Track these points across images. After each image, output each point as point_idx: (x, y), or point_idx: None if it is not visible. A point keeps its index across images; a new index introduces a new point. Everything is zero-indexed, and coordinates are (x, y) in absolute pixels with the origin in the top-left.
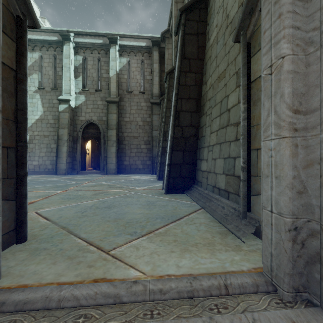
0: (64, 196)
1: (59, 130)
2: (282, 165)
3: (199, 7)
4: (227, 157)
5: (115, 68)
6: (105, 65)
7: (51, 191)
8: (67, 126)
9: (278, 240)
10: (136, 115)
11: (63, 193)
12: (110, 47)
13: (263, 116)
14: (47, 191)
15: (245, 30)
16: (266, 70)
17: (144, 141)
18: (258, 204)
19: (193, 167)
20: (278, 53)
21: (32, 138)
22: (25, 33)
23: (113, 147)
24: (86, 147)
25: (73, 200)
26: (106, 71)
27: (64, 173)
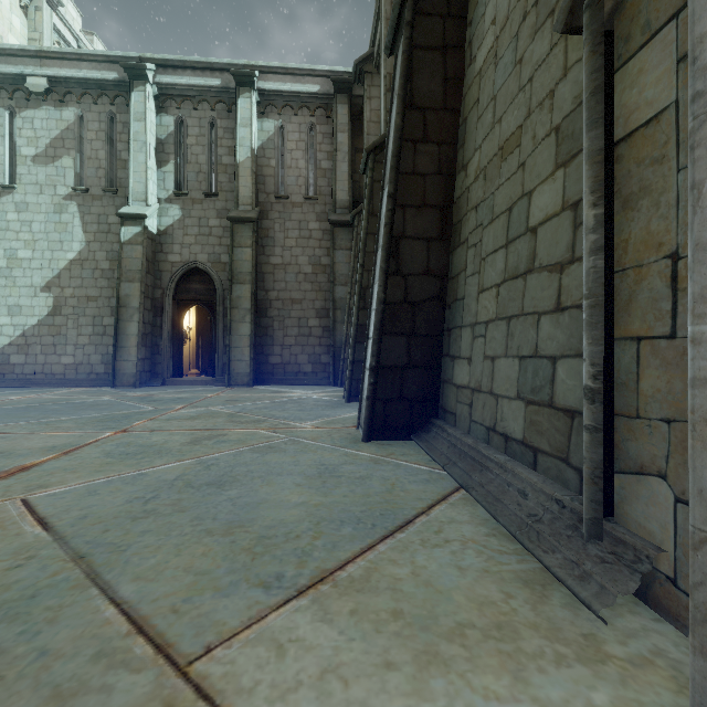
0: (115, 446)
1: (122, 286)
2: None
3: None
4: (531, 356)
5: (250, 143)
6: (226, 137)
7: (87, 433)
8: (140, 277)
9: None
10: (297, 251)
11: (114, 439)
12: (239, 96)
13: None
14: (78, 433)
15: None
16: None
17: (315, 310)
18: (640, 502)
19: (433, 375)
20: None
21: (60, 303)
22: None
23: (244, 323)
24: (185, 324)
25: (133, 459)
26: (228, 150)
27: (132, 384)
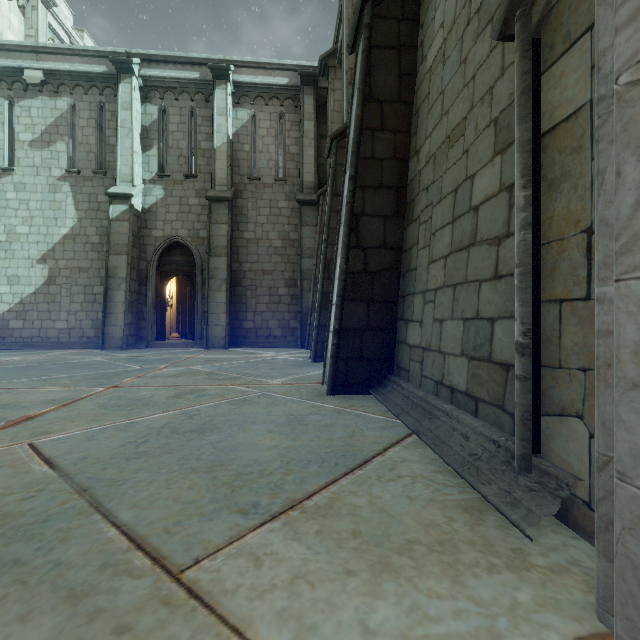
0: (108, 400)
1: (110, 258)
2: None
3: None
4: (473, 318)
5: (226, 130)
6: (204, 125)
7: (81, 388)
8: (127, 250)
9: None
10: (268, 227)
11: (106, 393)
12: (215, 87)
13: (617, 209)
14: (74, 388)
15: (528, 3)
16: (630, 70)
17: (284, 280)
18: (562, 439)
19: (389, 336)
20: None
21: (55, 274)
22: None
23: (220, 292)
24: (167, 292)
25: (124, 410)
26: (206, 136)
27: (119, 347)
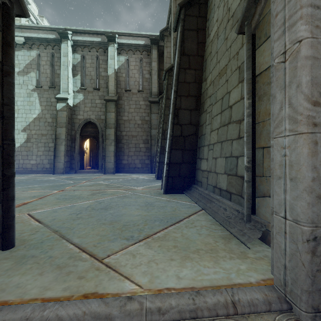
0: (60, 196)
1: (57, 129)
2: (299, 166)
3: (199, 2)
4: (229, 156)
5: (114, 66)
6: (103, 64)
7: (47, 191)
8: (65, 125)
9: (294, 251)
10: (135, 114)
11: (59, 193)
12: (109, 45)
13: (274, 110)
14: (43, 191)
15: (250, 19)
16: (278, 58)
17: (142, 140)
18: (264, 207)
19: (193, 166)
20: (294, 36)
21: (30, 137)
22: (12, 21)
23: (111, 146)
24: (84, 146)
25: (69, 200)
26: (104, 69)
27: (62, 173)
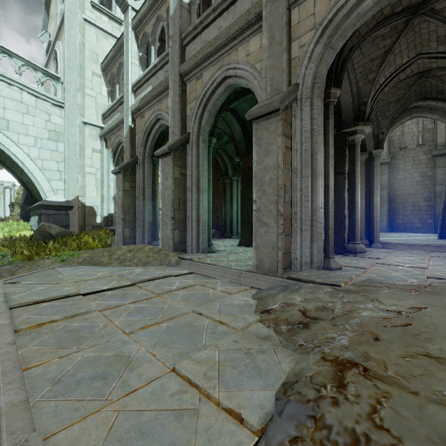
0: None
1: None
2: None
3: None
4: None
5: None
6: None
7: None
8: None
9: None
10: (412, 171)
11: None
12: None
13: None
14: None
15: None
16: None
17: (422, 198)
18: None
19: None
20: None
21: None
22: None
23: (384, 206)
24: None
25: None
26: None
27: None
